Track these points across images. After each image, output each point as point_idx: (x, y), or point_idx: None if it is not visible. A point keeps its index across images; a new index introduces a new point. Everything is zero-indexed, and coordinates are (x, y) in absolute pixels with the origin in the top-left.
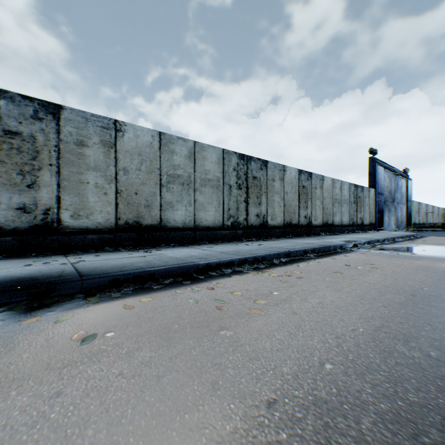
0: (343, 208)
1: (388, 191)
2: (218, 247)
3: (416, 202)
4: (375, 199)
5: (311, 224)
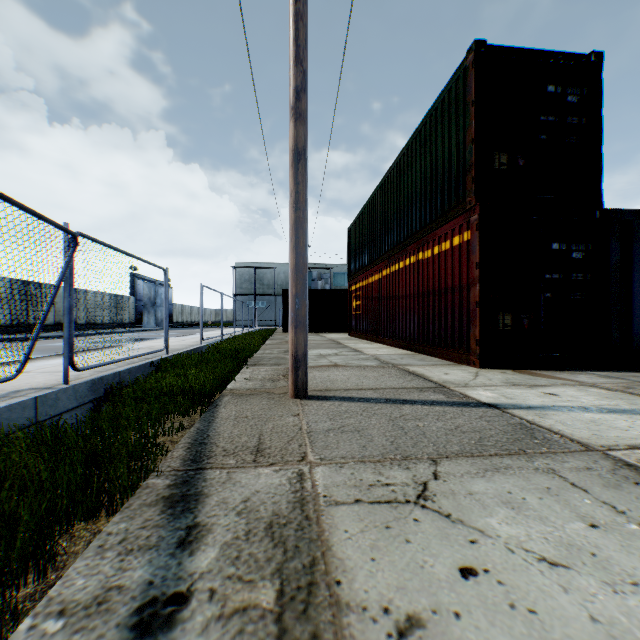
0: (106, 311)
1: (149, 298)
2: (19, 335)
3: (180, 305)
4: (136, 304)
5: (78, 323)
